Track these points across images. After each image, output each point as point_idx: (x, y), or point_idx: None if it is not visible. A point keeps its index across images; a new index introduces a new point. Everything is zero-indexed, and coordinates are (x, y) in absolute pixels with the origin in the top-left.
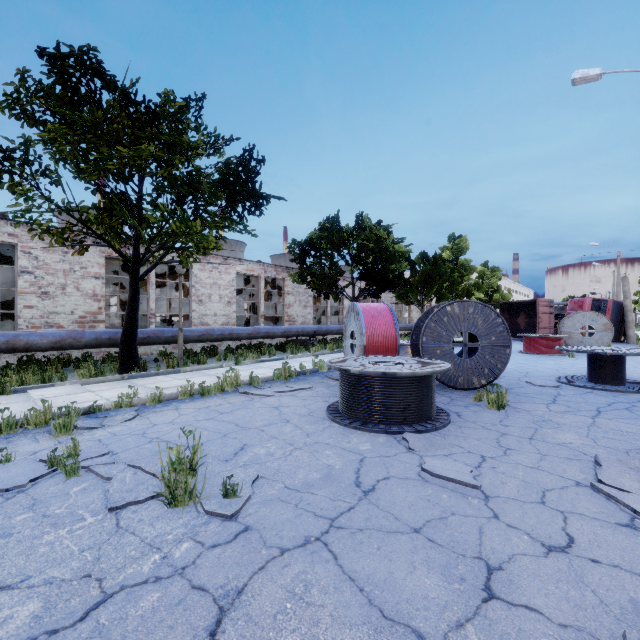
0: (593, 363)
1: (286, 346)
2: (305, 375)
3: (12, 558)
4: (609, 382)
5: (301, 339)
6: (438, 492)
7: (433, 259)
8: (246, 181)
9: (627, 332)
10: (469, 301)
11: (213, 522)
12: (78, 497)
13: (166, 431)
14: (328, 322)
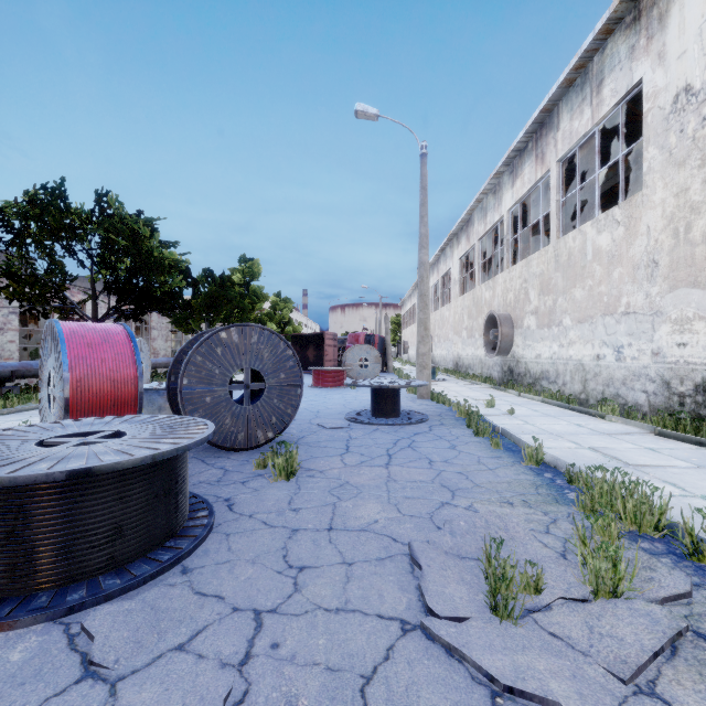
0: (376, 397)
1: None
2: None
3: None
4: (389, 415)
5: None
6: None
7: (220, 279)
8: None
9: (388, 363)
10: (253, 325)
11: None
12: None
13: None
14: None
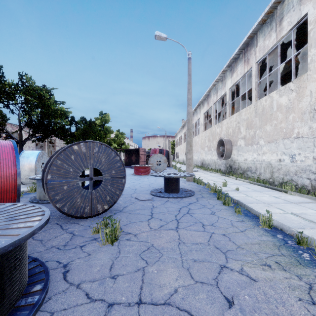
0: (167, 182)
1: None
2: None
3: None
4: (174, 192)
5: None
6: None
7: (89, 122)
8: None
9: (170, 163)
10: (94, 142)
11: None
12: None
13: None
14: None
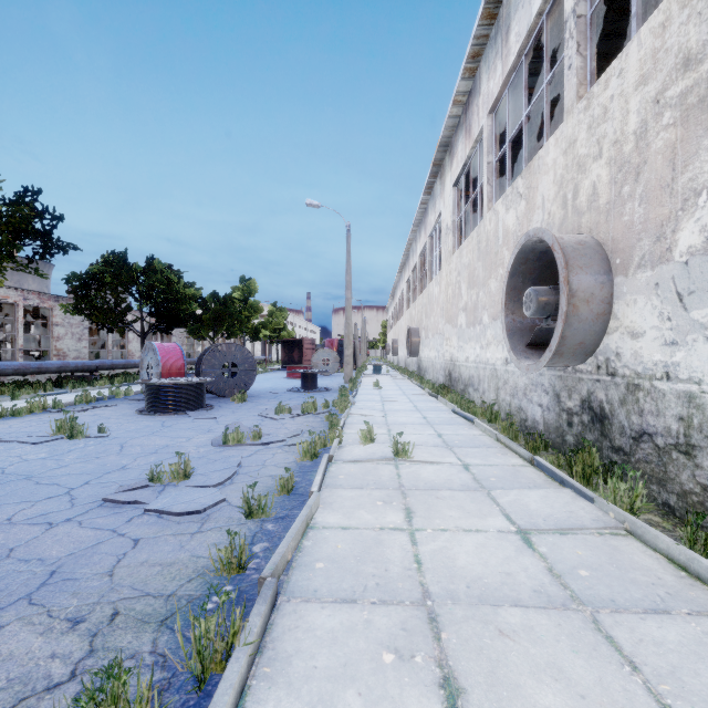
0: (303, 379)
1: (63, 382)
2: (104, 400)
3: (7, 454)
4: (309, 388)
5: (79, 375)
6: (199, 423)
7: (224, 299)
8: (42, 232)
9: (357, 362)
10: (232, 343)
11: (99, 439)
12: (5, 446)
13: (15, 430)
14: (109, 357)
